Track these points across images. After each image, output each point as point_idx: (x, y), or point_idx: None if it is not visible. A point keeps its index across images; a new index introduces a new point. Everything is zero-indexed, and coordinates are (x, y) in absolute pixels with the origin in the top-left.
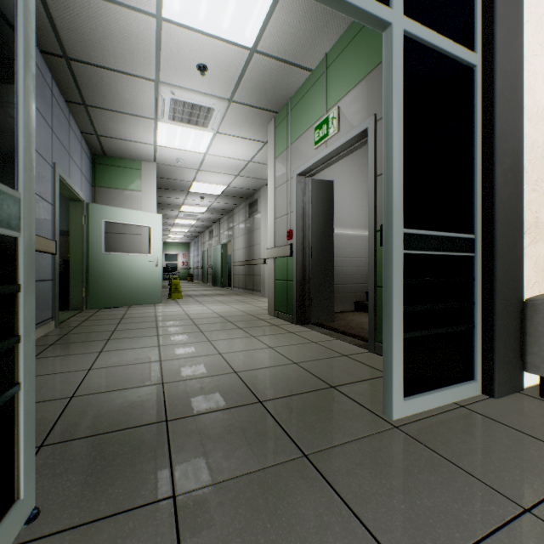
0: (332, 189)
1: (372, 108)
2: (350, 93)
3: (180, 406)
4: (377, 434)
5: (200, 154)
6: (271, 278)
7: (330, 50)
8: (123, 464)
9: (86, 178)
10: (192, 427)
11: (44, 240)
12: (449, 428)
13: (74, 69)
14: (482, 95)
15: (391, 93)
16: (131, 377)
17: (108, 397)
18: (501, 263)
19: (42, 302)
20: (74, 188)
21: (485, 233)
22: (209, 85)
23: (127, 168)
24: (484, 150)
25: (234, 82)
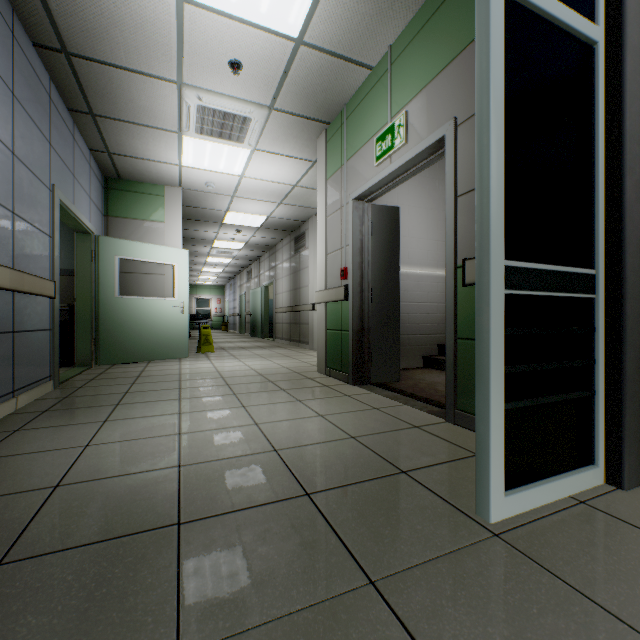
0: (397, 218)
1: (451, 110)
2: (422, 93)
3: (199, 501)
4: (472, 547)
5: (234, 176)
6: (321, 327)
7: (395, 41)
8: (109, 596)
9: (96, 206)
10: (213, 533)
11: (38, 280)
12: (570, 538)
13: (76, 67)
14: (605, 82)
15: (488, 72)
16: (138, 457)
17: (104, 486)
18: (633, 308)
19: (37, 357)
20: (80, 217)
21: (610, 267)
22: (244, 88)
23: (146, 194)
24: (608, 156)
25: (275, 84)
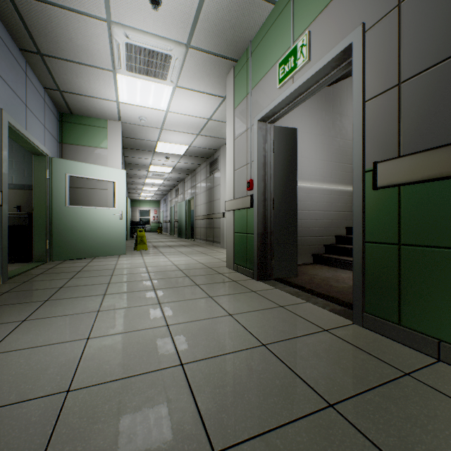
0: (295, 137)
1: (358, 17)
2: (325, 11)
3: None
4: None
5: (161, 111)
6: (230, 231)
7: None
8: None
9: (51, 134)
10: None
11: None
12: None
13: (18, 5)
14: None
15: None
16: (28, 375)
17: None
18: None
19: None
20: (32, 140)
21: None
22: (164, 25)
23: (93, 126)
24: None
25: (190, 21)
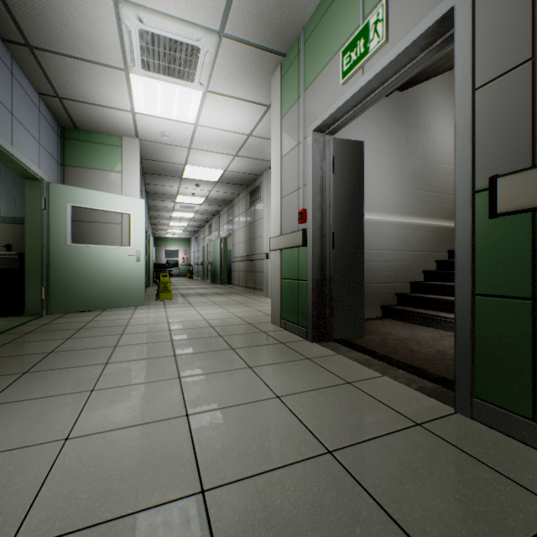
0: (361, 153)
1: None
2: None
3: None
4: None
5: (189, 125)
6: (276, 276)
7: None
8: None
9: (49, 154)
10: None
11: None
12: None
13: None
14: None
15: None
16: None
17: None
18: None
19: None
20: (21, 159)
21: None
22: (189, 4)
23: (103, 145)
24: None
25: None
